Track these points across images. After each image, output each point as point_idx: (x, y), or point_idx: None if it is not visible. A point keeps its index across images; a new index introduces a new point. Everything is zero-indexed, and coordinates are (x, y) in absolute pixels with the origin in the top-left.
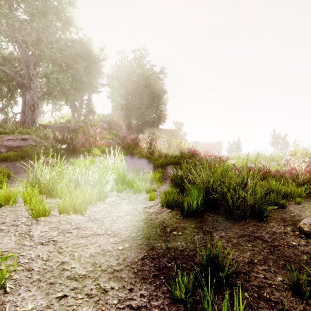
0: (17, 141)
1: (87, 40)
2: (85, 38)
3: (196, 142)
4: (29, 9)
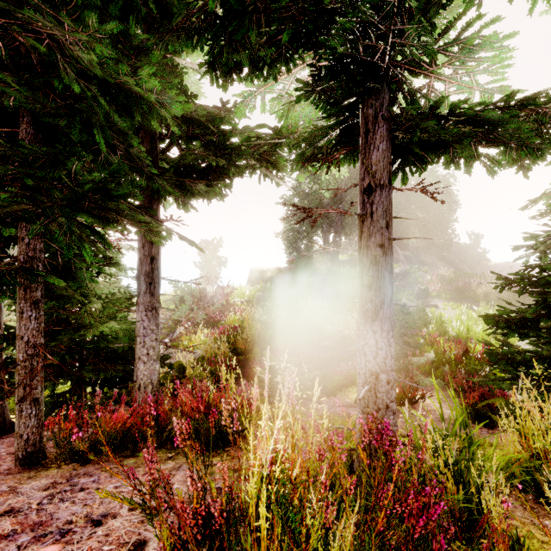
0: None
1: None
2: None
3: (509, 263)
4: None
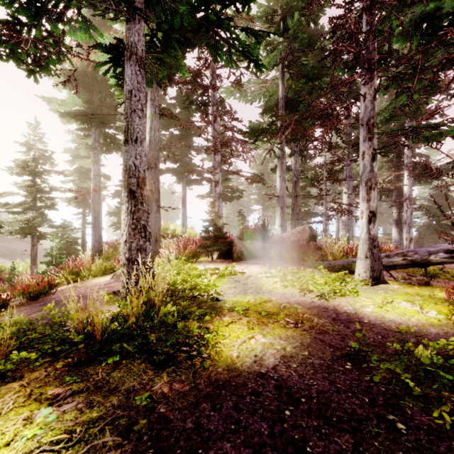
0: None
1: None
2: None
3: None
4: None
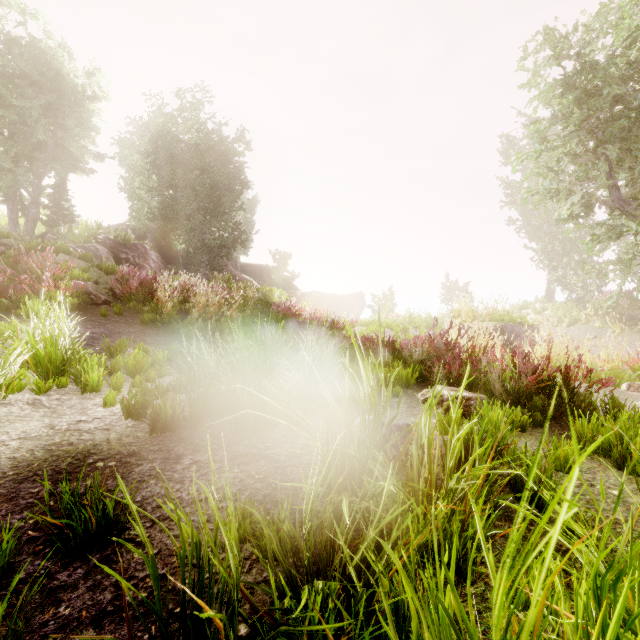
0: None
1: (57, 45)
2: (45, 39)
3: (316, 292)
4: None
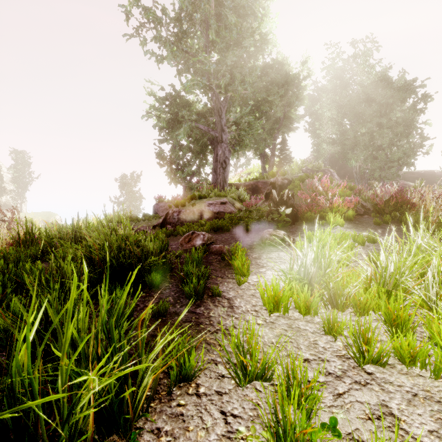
0: (217, 206)
1: None
2: (281, 55)
3: None
4: (223, 44)
